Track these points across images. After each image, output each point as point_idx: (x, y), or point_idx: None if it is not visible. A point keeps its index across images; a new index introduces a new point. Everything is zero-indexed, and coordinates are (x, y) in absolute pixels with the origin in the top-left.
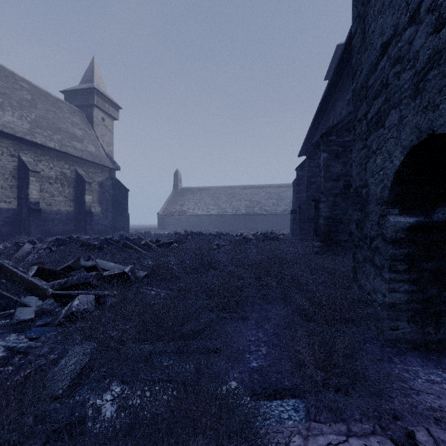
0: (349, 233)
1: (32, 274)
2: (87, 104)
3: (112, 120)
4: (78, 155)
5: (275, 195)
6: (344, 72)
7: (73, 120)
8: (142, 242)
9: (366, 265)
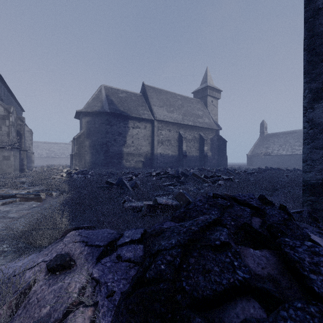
0: None
1: (203, 176)
2: (204, 95)
3: (217, 100)
4: (201, 126)
5: None
6: None
7: (197, 107)
8: (236, 172)
9: None
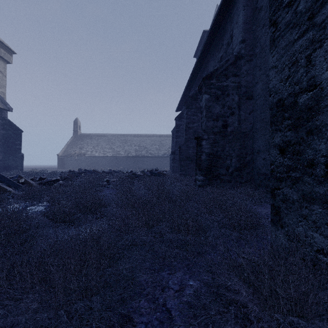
0: (226, 167)
1: None
2: None
3: (4, 62)
4: None
5: (158, 142)
6: (216, 35)
7: None
8: (21, 181)
9: (314, 208)
